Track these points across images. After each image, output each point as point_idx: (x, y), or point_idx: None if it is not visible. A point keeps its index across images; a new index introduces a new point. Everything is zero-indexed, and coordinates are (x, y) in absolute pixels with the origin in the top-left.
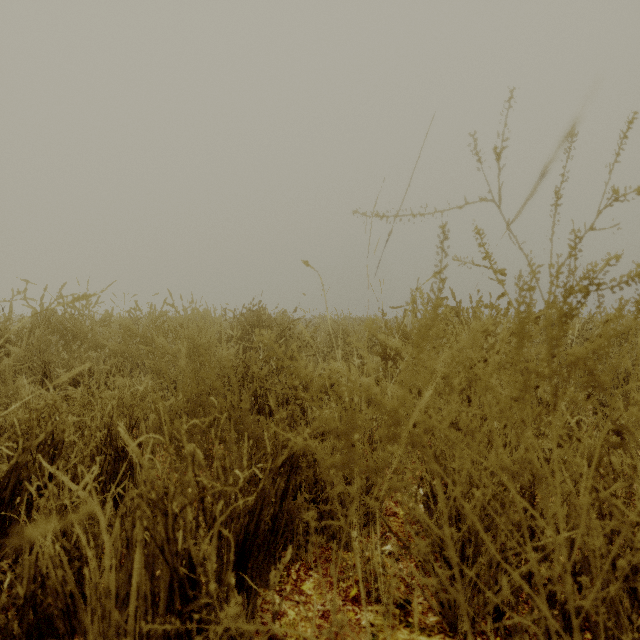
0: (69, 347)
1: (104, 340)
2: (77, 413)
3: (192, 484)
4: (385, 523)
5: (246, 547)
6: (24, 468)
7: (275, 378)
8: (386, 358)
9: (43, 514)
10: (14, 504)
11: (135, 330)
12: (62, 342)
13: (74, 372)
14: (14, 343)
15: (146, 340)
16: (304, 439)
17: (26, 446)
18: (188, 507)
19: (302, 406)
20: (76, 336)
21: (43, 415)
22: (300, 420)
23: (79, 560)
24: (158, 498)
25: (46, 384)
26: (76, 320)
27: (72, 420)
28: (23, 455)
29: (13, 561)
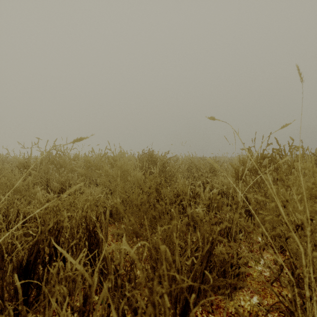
0: (58, 171)
1: (76, 168)
2: (67, 208)
3: (166, 276)
4: (276, 295)
5: (185, 309)
6: (41, 241)
7: (168, 189)
8: (238, 179)
9: (57, 285)
10: (36, 263)
11: (92, 162)
12: (54, 168)
13: (74, 188)
14: (33, 169)
15: (97, 168)
16: (217, 234)
17: (42, 230)
18: (165, 295)
19: (182, 205)
20: (62, 165)
21: (49, 208)
22: (183, 213)
23: (78, 313)
24: (149, 293)
25: (48, 190)
26: (62, 157)
27: (67, 214)
28: (41, 235)
29: (35, 296)
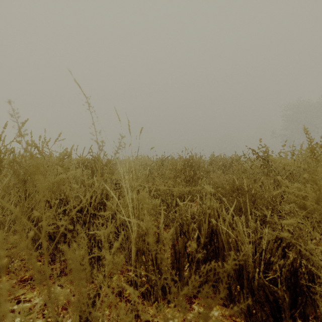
0: None
1: None
2: None
3: None
4: None
5: None
6: None
7: None
8: None
9: None
10: None
11: None
12: None
13: None
14: None
15: None
16: None
17: None
18: None
19: None
20: None
21: None
22: None
23: None
24: None
25: None
26: None
27: None
28: None
29: None
